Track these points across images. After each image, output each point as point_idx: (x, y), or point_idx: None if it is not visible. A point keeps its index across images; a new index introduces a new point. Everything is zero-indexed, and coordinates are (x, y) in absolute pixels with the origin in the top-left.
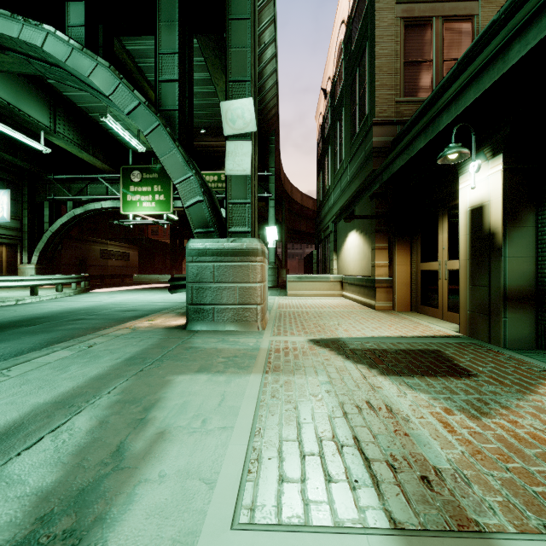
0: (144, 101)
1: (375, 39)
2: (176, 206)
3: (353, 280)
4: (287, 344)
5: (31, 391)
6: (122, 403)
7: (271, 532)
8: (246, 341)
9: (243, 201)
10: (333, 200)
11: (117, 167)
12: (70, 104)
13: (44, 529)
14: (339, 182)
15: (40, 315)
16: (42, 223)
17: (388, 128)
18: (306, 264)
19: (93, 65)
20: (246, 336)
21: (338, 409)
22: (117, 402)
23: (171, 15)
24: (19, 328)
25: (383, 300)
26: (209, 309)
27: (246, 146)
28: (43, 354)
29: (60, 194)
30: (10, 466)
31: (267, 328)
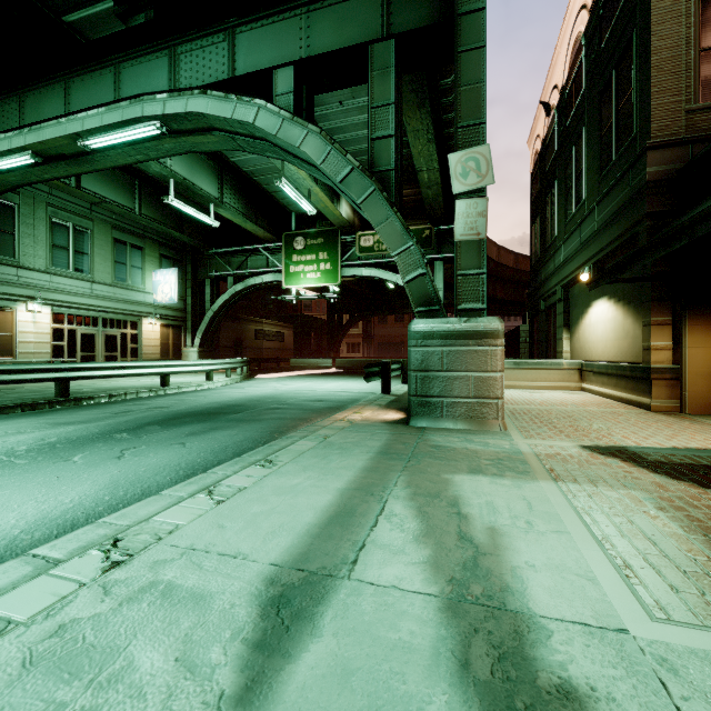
0: (358, 165)
1: (651, 28)
2: (343, 276)
3: (605, 368)
4: (555, 449)
5: (318, 476)
6: (420, 497)
7: (702, 631)
8: (497, 443)
9: (476, 272)
10: (563, 257)
11: (278, 234)
12: (236, 170)
13: (462, 590)
14: (576, 231)
15: (233, 402)
16: (203, 302)
17: (673, 151)
18: (507, 343)
19: (303, 133)
20: (490, 437)
21: (691, 530)
22: (413, 495)
23: (384, 61)
24: (227, 415)
25: (664, 398)
26: (437, 402)
27: (480, 204)
28: (289, 443)
29: (221, 270)
30: (375, 538)
31: (510, 429)
